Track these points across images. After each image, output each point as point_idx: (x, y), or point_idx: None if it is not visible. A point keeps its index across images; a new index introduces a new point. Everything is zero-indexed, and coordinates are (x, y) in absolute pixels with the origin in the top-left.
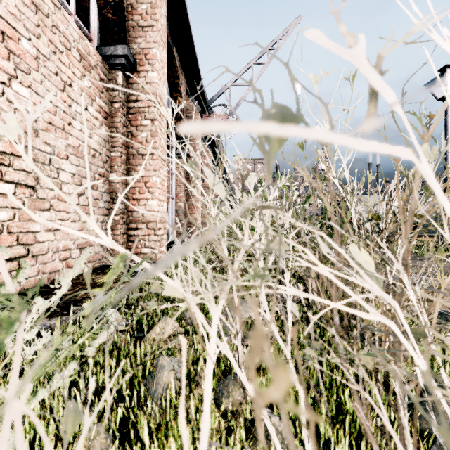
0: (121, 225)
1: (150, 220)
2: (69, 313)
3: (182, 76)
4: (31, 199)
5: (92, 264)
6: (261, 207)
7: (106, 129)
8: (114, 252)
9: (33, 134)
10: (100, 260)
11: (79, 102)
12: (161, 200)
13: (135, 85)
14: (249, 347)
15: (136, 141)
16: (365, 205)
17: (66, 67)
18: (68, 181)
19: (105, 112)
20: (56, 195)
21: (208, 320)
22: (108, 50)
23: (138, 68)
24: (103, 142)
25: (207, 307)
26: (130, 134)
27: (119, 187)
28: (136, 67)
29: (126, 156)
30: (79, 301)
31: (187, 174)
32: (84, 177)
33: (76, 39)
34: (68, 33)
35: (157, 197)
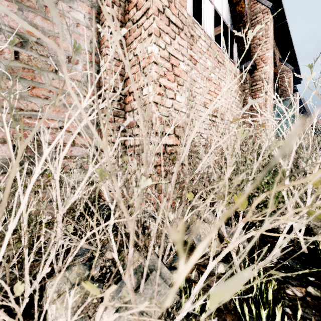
0: None
1: None
2: None
3: None
4: None
5: None
6: None
7: None
8: None
9: None
10: None
11: None
12: None
13: None
14: None
15: None
16: None
17: None
18: None
19: None
20: None
21: None
22: None
23: None
24: None
25: None
26: None
27: None
28: None
29: None
30: None
31: None
32: None
33: None
34: None
35: None
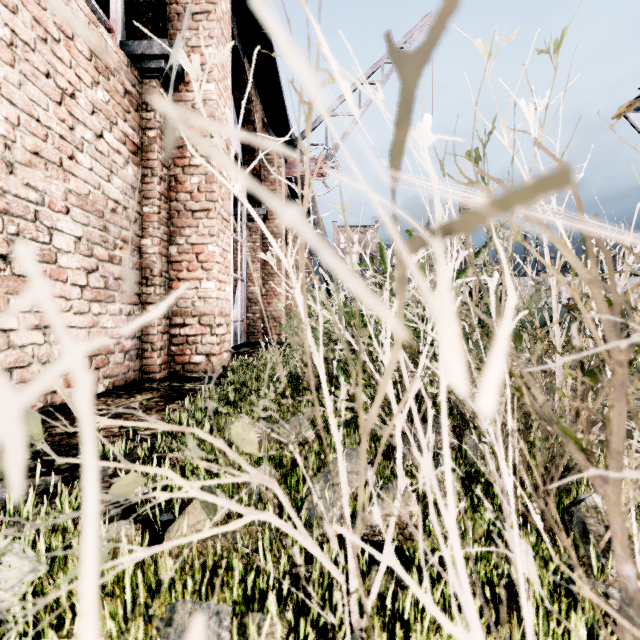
0: (160, 319)
1: (204, 312)
2: (49, 472)
3: (257, 100)
4: (0, 276)
5: (111, 380)
6: (551, 176)
7: (135, 170)
8: (149, 362)
9: (4, 169)
10: (126, 374)
11: (88, 124)
12: (222, 280)
13: (181, 103)
14: (366, 553)
15: (182, 190)
16: (633, 271)
17: (65, 66)
18: (69, 249)
19: (133, 144)
20: (47, 271)
21: (290, 490)
22: (138, 48)
23: (187, 77)
24: (129, 190)
25: (290, 460)
26: (174, 179)
27: (156, 260)
28: (183, 75)
29: (167, 213)
30: (73, 448)
31: (264, 244)
32: (96, 243)
33: (84, 23)
34: (69, 12)
35: (215, 276)
